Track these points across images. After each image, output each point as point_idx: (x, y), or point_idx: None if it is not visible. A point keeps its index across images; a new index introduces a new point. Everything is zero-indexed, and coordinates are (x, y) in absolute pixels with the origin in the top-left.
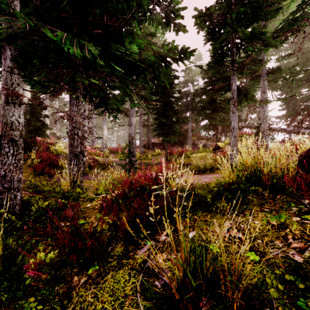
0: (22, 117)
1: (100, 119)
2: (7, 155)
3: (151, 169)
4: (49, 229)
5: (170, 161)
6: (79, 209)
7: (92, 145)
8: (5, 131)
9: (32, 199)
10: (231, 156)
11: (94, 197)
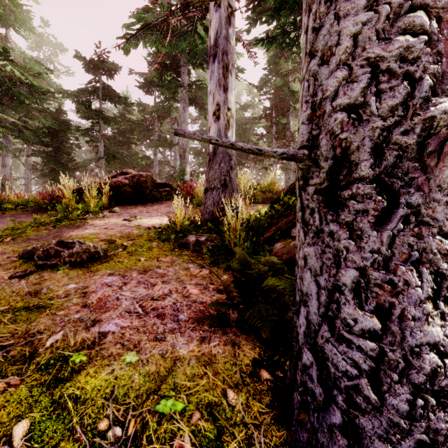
0: None
1: None
2: None
3: None
4: None
5: None
6: None
7: None
8: None
9: None
10: None
11: None
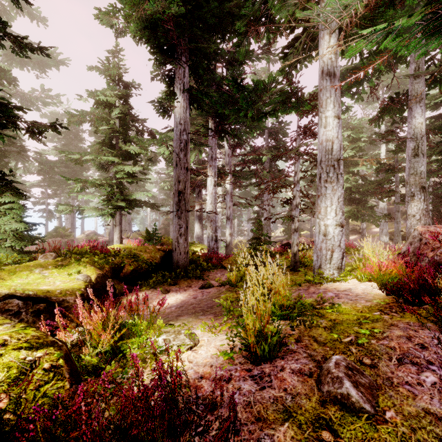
0: None
1: None
2: None
3: None
4: None
5: None
6: None
7: None
8: None
9: None
10: None
11: None
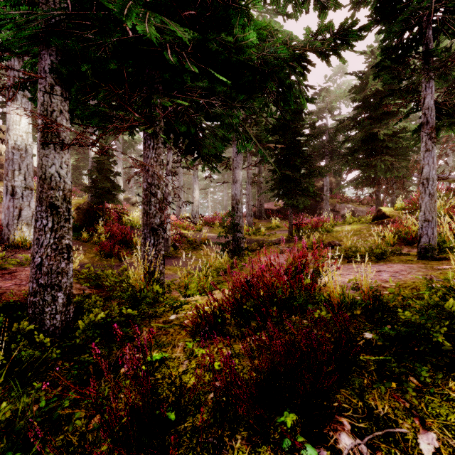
0: (68, 167)
1: (188, 176)
2: (45, 230)
3: (267, 250)
4: (91, 390)
5: (298, 237)
6: (156, 324)
7: (179, 213)
8: (42, 192)
9: (85, 302)
10: (423, 230)
11: (181, 303)
